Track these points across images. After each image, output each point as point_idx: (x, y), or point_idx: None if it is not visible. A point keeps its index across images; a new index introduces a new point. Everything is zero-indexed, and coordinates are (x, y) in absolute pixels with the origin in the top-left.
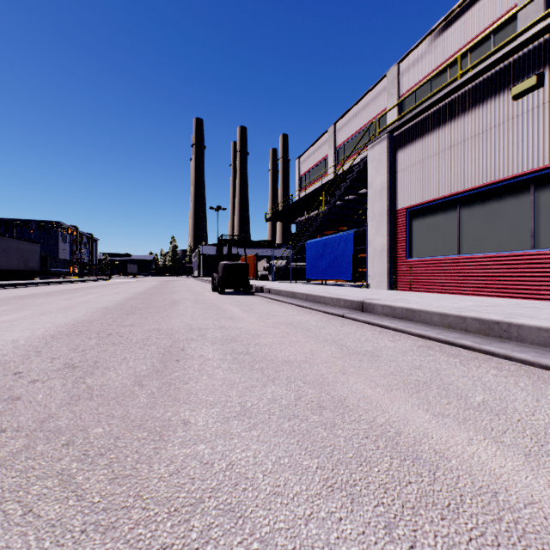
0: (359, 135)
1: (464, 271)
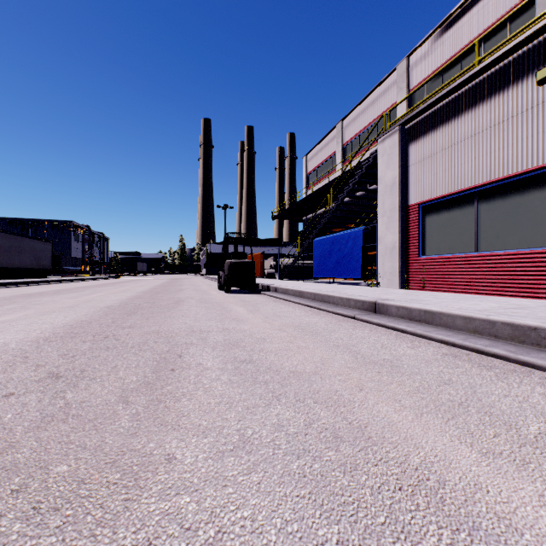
0: (367, 131)
1: (482, 269)
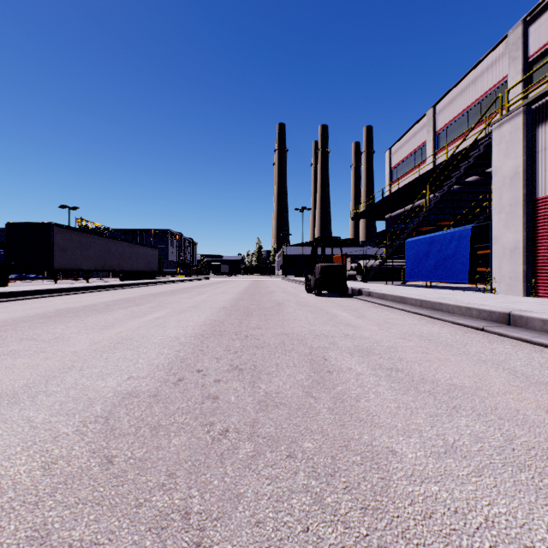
0: (467, 114)
1: None
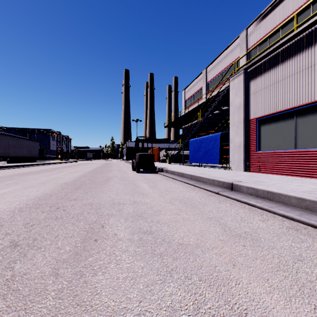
0: (221, 74)
1: (299, 160)
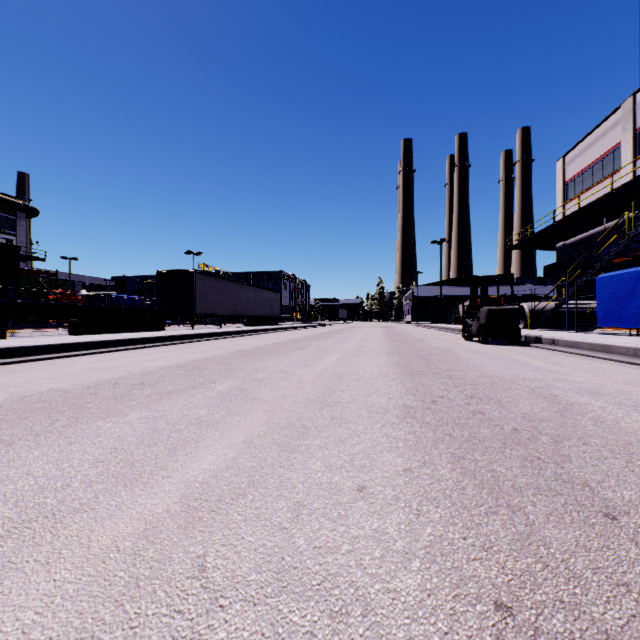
0: None
1: None
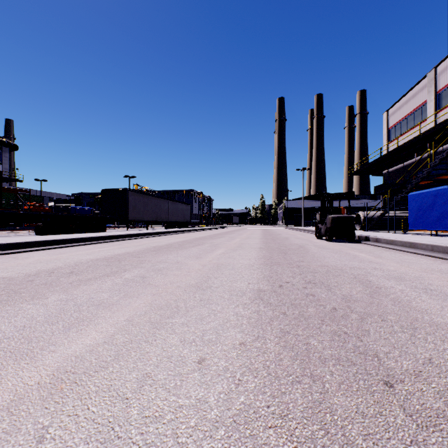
0: None
1: None
